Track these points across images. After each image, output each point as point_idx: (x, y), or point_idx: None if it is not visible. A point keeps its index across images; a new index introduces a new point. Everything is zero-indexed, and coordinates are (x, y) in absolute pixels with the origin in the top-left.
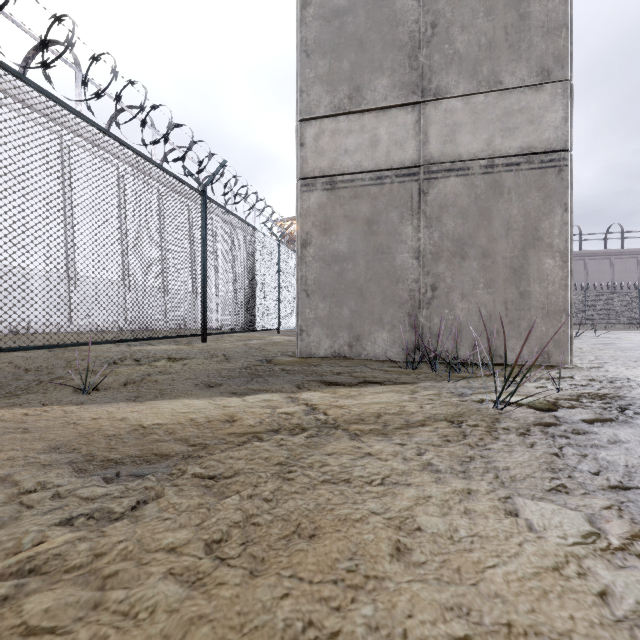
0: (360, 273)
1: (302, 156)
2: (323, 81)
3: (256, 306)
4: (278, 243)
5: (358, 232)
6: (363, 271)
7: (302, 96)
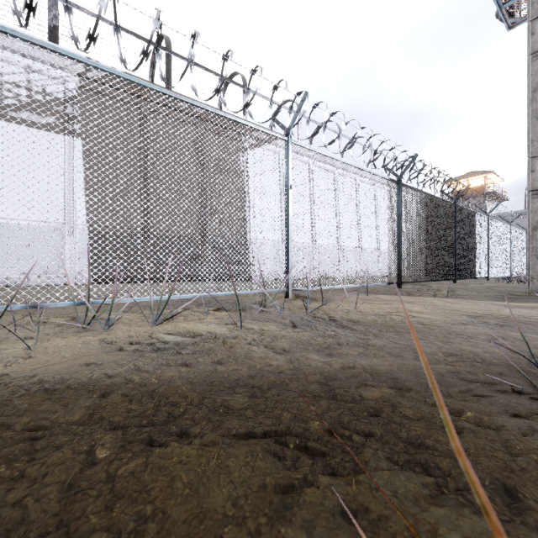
0: None
1: (532, 178)
2: None
3: (475, 262)
4: (487, 217)
5: None
6: None
7: (533, 143)
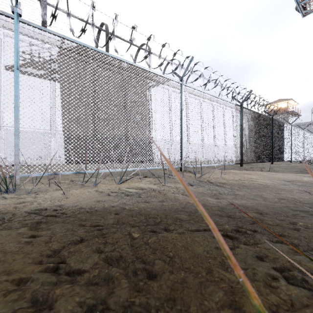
0: None
1: None
2: None
3: (284, 152)
4: (290, 126)
5: None
6: None
7: None
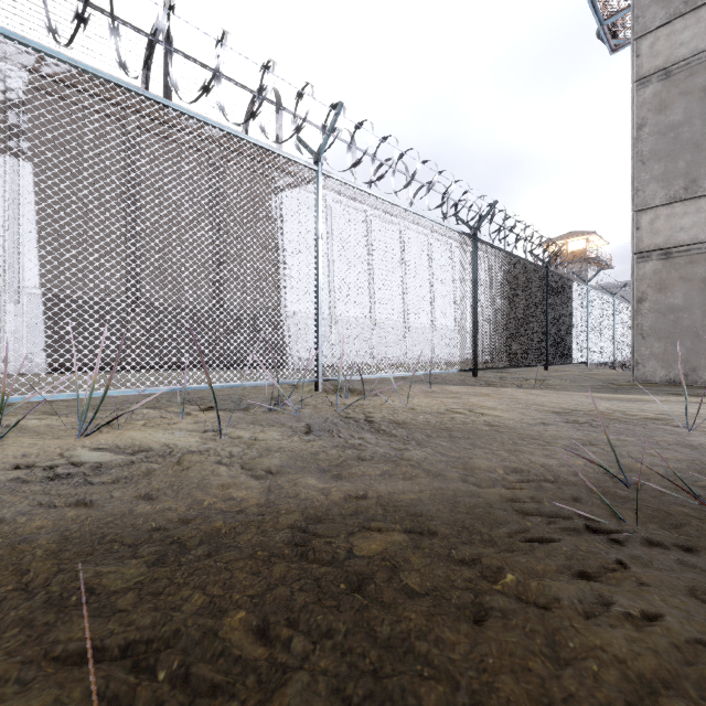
0: (696, 320)
1: (637, 237)
2: (658, 180)
3: (572, 343)
4: (587, 287)
5: (694, 289)
6: (699, 319)
7: (637, 194)
